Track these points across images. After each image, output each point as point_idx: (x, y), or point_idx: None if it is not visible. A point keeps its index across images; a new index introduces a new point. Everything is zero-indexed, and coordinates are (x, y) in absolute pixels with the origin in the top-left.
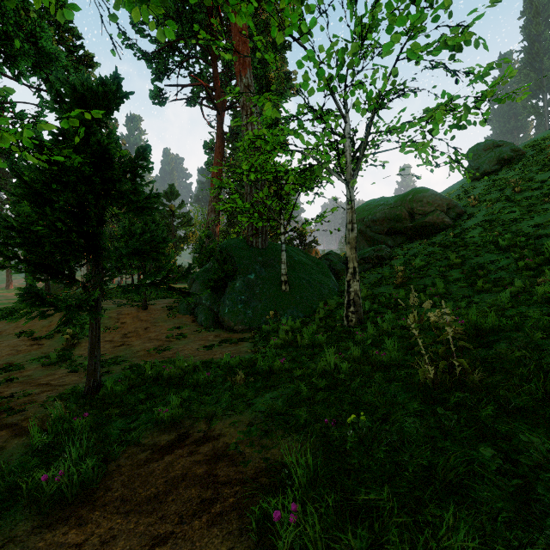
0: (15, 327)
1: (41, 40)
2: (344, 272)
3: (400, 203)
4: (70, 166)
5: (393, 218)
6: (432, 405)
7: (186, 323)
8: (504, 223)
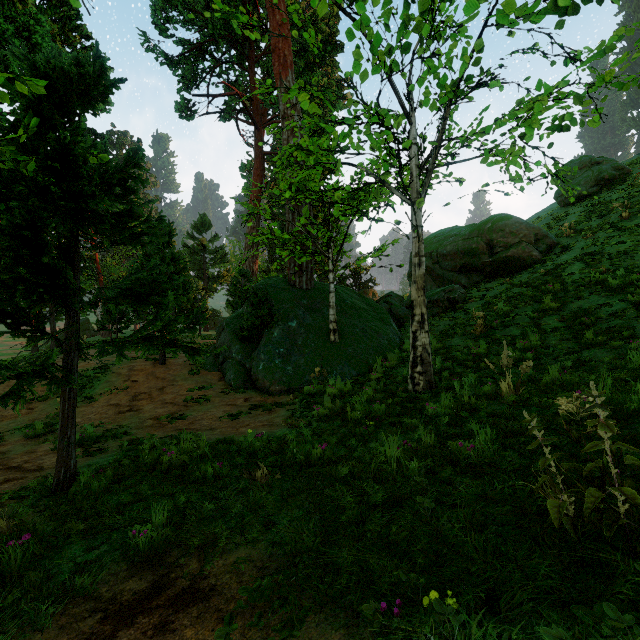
0: (6, 386)
1: (36, 36)
2: (407, 318)
3: (476, 233)
4: (10, 170)
5: (467, 252)
6: (575, 570)
7: (211, 382)
8: (611, 256)
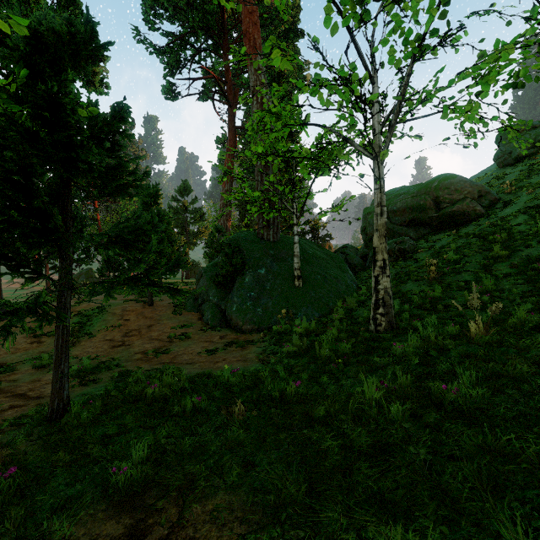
0: None
1: None
2: (361, 267)
3: (423, 191)
4: (0, 115)
5: (415, 208)
6: None
7: (191, 321)
8: None
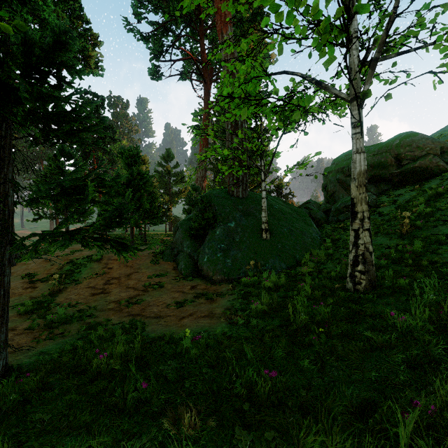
0: (25, 269)
1: (44, 13)
2: (324, 221)
3: (384, 149)
4: None
5: (376, 165)
6: None
7: (166, 270)
8: None
